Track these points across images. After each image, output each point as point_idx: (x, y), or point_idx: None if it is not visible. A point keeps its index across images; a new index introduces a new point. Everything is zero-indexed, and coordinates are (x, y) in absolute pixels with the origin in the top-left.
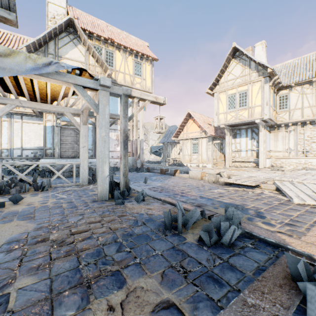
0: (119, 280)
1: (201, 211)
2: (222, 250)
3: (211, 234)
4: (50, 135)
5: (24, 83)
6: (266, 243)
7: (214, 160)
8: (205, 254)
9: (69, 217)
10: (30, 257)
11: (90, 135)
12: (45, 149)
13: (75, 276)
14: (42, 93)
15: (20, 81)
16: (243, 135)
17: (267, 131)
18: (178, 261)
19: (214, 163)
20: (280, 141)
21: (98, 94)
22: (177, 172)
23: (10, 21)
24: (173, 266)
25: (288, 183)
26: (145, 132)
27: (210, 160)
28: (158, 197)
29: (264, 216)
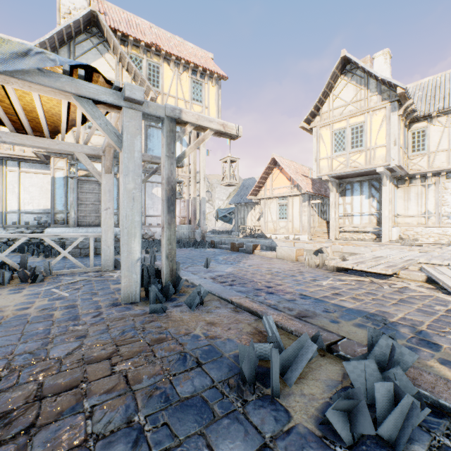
0: None
1: (313, 337)
2: None
3: (357, 420)
4: (62, 190)
5: None
6: None
7: (311, 230)
8: None
9: (54, 344)
10: None
11: None
12: (54, 212)
13: None
14: (32, 118)
15: None
16: (356, 191)
17: (394, 185)
18: None
19: (312, 233)
20: (413, 200)
21: (122, 115)
22: (257, 248)
23: None
24: None
25: (448, 271)
26: (209, 188)
27: (306, 230)
28: (227, 296)
29: (435, 342)
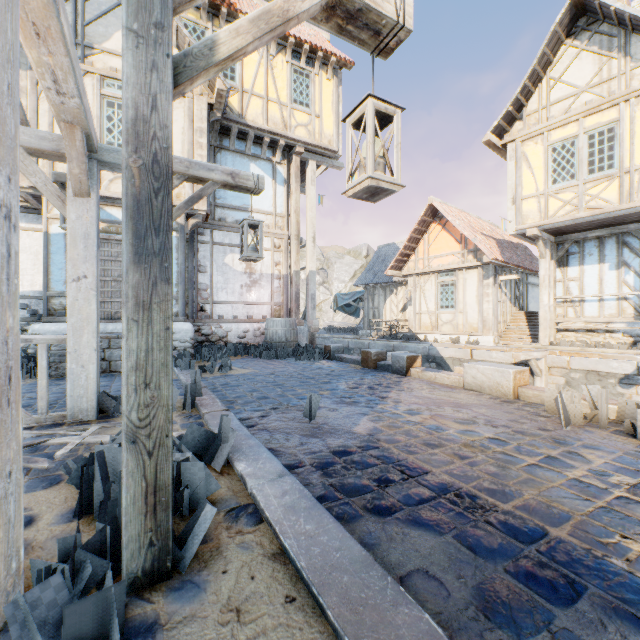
0: None
1: None
2: None
3: None
4: (61, 257)
5: None
6: None
7: (498, 326)
8: None
9: None
10: None
11: None
12: (48, 296)
13: None
14: None
15: None
16: (591, 257)
17: None
18: None
19: (500, 333)
20: None
21: None
22: (415, 364)
23: None
24: None
25: None
26: (323, 264)
27: (490, 326)
28: None
29: None
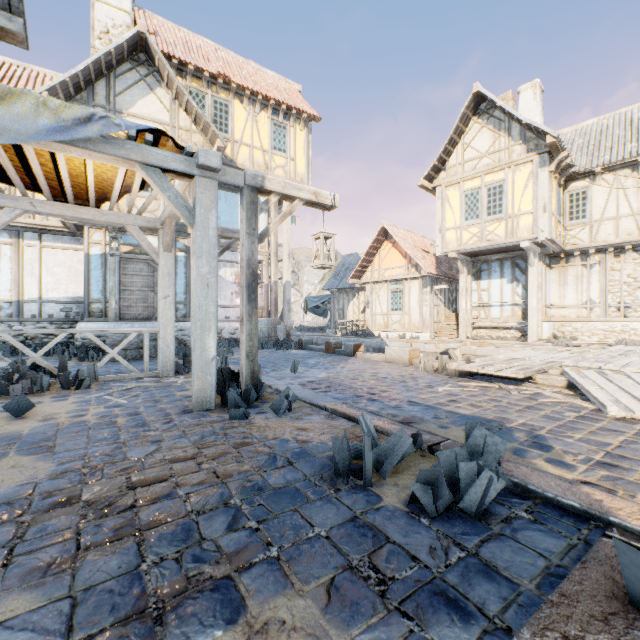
0: (230, 603)
1: (413, 435)
2: (464, 526)
3: (437, 490)
4: (99, 272)
5: (39, 163)
6: (560, 509)
7: (434, 325)
8: (426, 536)
9: (130, 448)
10: (32, 543)
11: (180, 273)
12: (88, 302)
13: (130, 592)
14: (77, 183)
15: (30, 158)
16: (495, 273)
17: (545, 264)
18: (365, 555)
19: (435, 330)
20: (571, 286)
21: (195, 185)
22: (360, 350)
23: (11, 36)
24: (354, 567)
25: (593, 374)
26: (294, 267)
27: (427, 325)
28: (320, 402)
29: (548, 444)
